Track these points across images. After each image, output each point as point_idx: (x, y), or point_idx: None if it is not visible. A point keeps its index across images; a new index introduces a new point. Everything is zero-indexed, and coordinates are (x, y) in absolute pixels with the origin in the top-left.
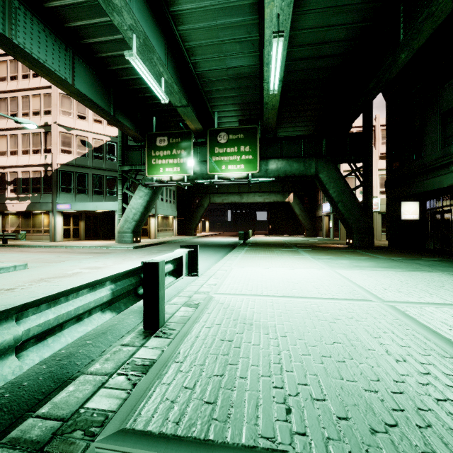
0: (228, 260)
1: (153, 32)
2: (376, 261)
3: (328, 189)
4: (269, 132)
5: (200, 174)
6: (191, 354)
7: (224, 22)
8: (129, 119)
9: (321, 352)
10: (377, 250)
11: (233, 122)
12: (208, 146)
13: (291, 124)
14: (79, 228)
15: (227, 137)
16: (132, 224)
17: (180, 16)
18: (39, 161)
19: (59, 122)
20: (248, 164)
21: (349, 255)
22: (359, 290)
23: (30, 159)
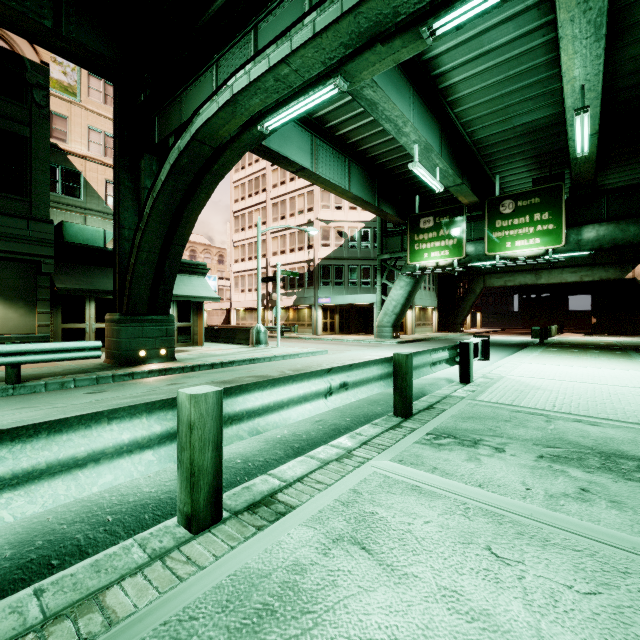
0: (516, 357)
1: (429, 128)
2: None
3: None
4: (583, 187)
5: (475, 256)
6: (496, 391)
7: (511, 89)
8: (390, 205)
9: (590, 400)
10: None
11: (522, 178)
12: (486, 221)
13: (629, 161)
14: (334, 322)
15: (514, 205)
16: (391, 317)
17: (457, 102)
18: (303, 257)
19: (320, 217)
20: (547, 236)
21: None
22: None
23: (295, 257)
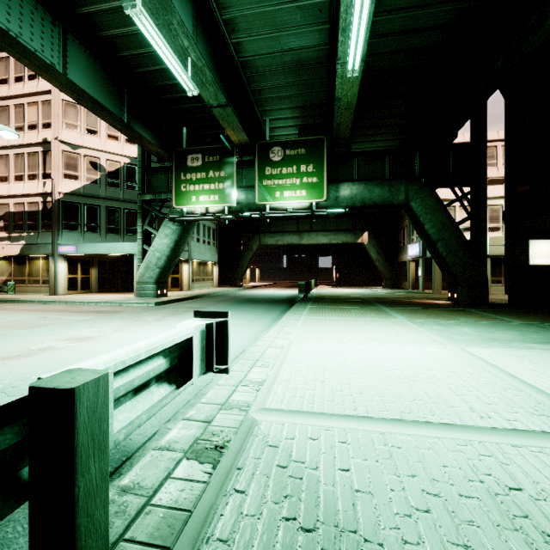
0: (284, 325)
1: None
2: (515, 329)
3: (423, 223)
4: (340, 146)
5: (246, 204)
6: None
7: None
8: (150, 131)
9: None
10: (500, 310)
11: (290, 135)
12: (257, 166)
13: (368, 138)
14: (90, 278)
15: (283, 153)
16: (155, 271)
17: None
18: (36, 189)
19: (62, 138)
20: (312, 189)
21: (464, 317)
22: (549, 402)
23: (24, 187)
